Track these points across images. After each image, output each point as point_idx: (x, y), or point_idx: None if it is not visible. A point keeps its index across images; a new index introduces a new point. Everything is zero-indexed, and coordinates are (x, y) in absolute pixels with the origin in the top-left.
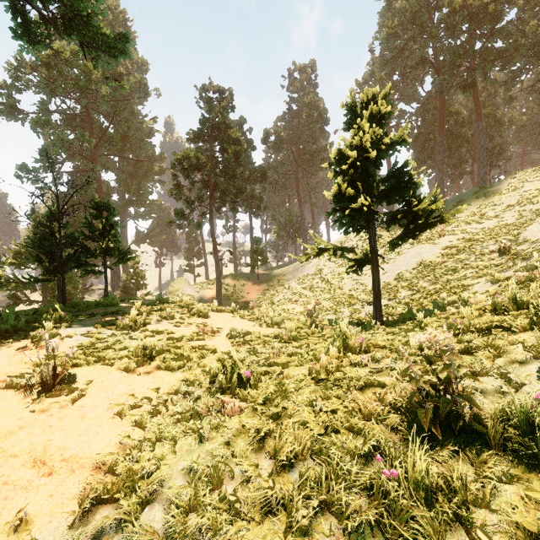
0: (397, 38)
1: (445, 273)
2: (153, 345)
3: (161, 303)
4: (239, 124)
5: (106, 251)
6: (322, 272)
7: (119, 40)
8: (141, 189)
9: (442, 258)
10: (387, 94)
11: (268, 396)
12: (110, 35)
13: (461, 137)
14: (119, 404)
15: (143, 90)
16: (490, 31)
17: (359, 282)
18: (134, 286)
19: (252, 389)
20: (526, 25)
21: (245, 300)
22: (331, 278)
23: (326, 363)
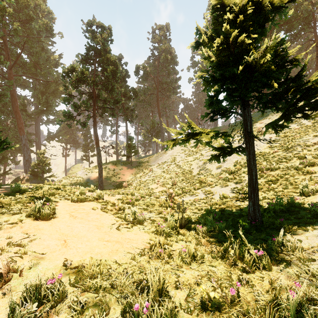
0: None
1: (281, 161)
2: None
3: (13, 194)
4: (118, 59)
5: None
6: (176, 160)
7: None
8: (49, 102)
9: (270, 149)
10: None
11: None
12: None
13: None
14: None
15: (49, 31)
16: None
17: (204, 167)
18: (40, 170)
19: None
20: (300, 6)
21: (121, 180)
22: (182, 164)
23: None
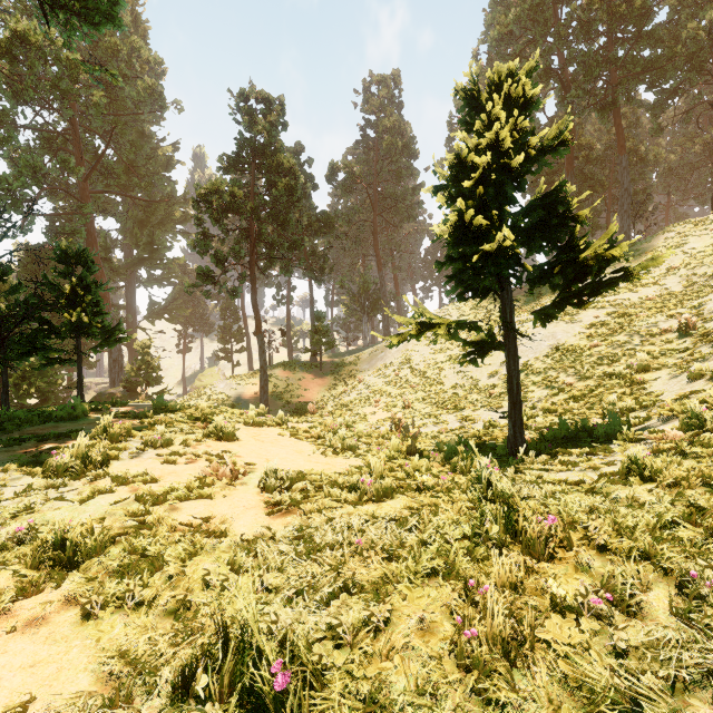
0: (512, 41)
1: (599, 363)
2: (85, 526)
3: (161, 412)
4: (294, 153)
5: (79, 329)
6: (412, 361)
7: None
8: (155, 242)
9: (589, 341)
10: (532, 71)
11: None
12: None
13: (593, 179)
14: None
15: (158, 101)
16: (636, 34)
17: (467, 374)
18: (143, 380)
19: None
20: (682, 29)
21: (303, 400)
22: (424, 369)
23: (506, 629)
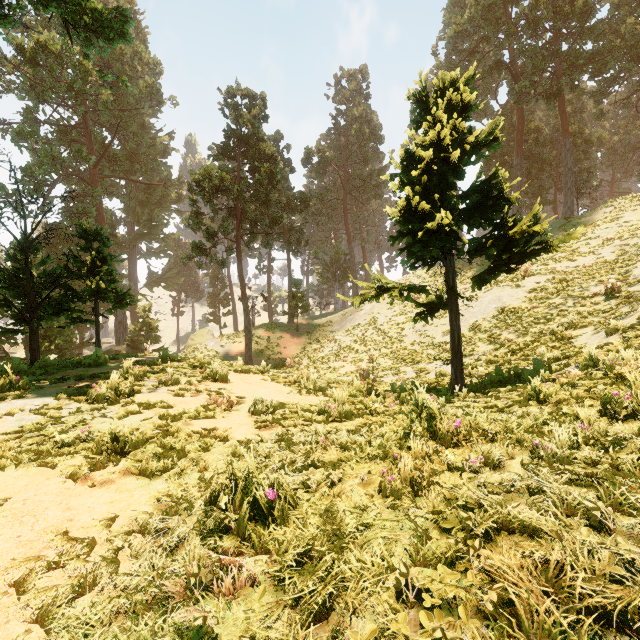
0: (467, 38)
1: (537, 322)
2: (129, 430)
3: (166, 361)
4: (274, 140)
5: (97, 293)
6: (377, 322)
7: (115, 19)
8: (153, 220)
9: (529, 303)
10: (471, 79)
11: (308, 548)
12: (103, 11)
13: (541, 159)
14: (29, 558)
15: (156, 98)
16: (579, 30)
17: (424, 333)
18: (144, 339)
19: (278, 526)
20: (622, 24)
21: (282, 357)
22: (388, 329)
23: (411, 472)
